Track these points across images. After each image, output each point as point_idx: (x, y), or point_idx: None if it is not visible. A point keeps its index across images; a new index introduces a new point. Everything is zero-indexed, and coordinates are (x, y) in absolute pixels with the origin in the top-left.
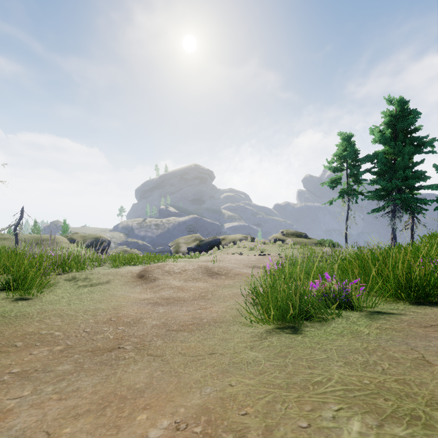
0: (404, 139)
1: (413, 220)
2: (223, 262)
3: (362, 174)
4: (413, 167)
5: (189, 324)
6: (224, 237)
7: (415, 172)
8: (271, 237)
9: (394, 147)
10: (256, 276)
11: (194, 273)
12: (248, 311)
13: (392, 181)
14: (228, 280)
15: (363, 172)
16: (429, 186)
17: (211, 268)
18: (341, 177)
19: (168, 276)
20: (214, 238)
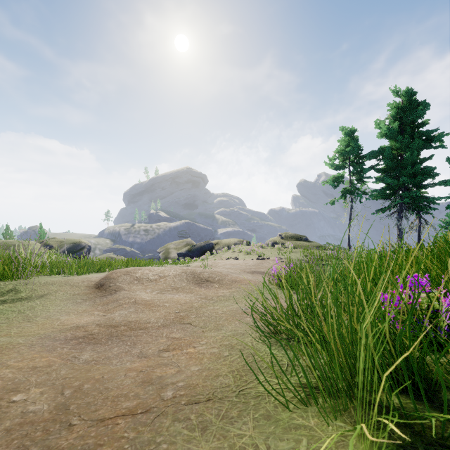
0: (411, 134)
1: (420, 221)
2: (216, 267)
3: (367, 171)
4: (420, 163)
5: (123, 410)
6: (217, 242)
7: (424, 169)
8: (268, 240)
9: (401, 142)
10: (260, 284)
11: (175, 280)
12: (265, 353)
13: (400, 177)
14: (223, 290)
15: (367, 168)
16: (442, 182)
17: (200, 273)
18: (343, 175)
19: (137, 284)
20: (207, 243)
